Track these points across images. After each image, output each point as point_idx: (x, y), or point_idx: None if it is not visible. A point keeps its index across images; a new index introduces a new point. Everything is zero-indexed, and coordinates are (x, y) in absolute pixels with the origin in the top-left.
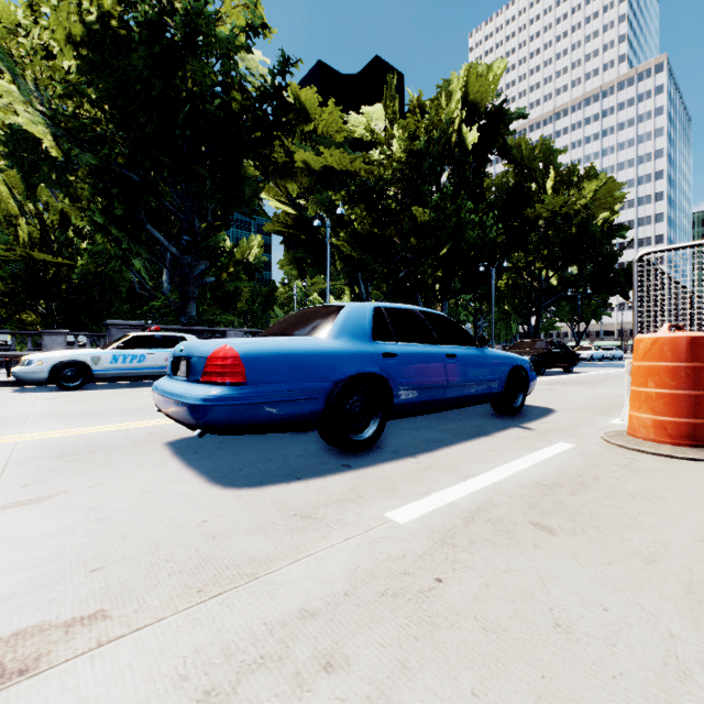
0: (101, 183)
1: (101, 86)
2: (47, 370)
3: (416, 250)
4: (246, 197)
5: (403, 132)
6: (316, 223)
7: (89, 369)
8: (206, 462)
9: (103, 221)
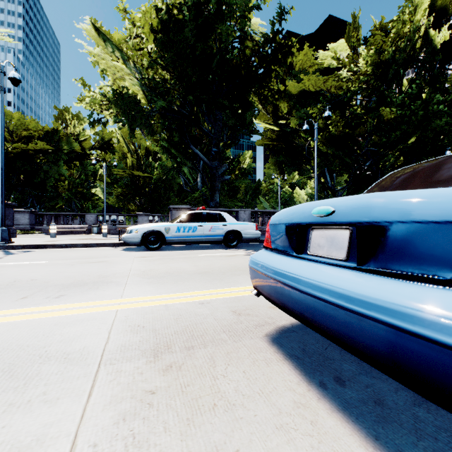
0: (167, 121)
1: (168, 56)
2: (140, 236)
3: (378, 144)
4: (247, 122)
5: (367, 51)
6: (304, 128)
7: (163, 236)
8: (403, 436)
9: (167, 145)
